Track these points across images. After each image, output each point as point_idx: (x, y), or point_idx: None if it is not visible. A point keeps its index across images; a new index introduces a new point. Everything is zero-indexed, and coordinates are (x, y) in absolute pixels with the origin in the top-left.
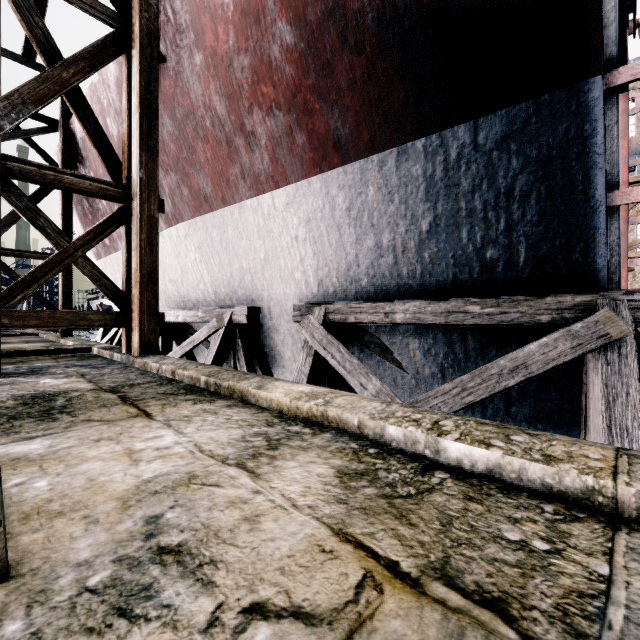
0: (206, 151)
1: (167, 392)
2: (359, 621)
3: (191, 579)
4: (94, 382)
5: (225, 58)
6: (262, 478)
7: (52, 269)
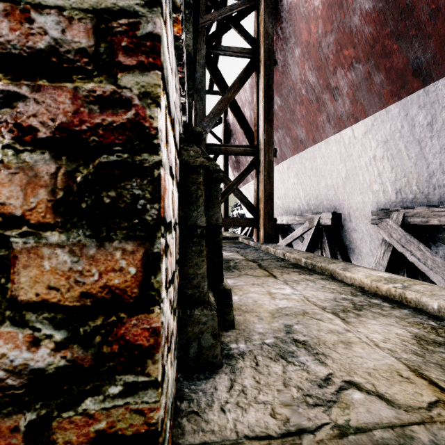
0: (301, 110)
1: (282, 265)
2: (430, 420)
3: (313, 357)
4: (243, 256)
5: (315, 44)
6: (350, 324)
7: (224, 196)
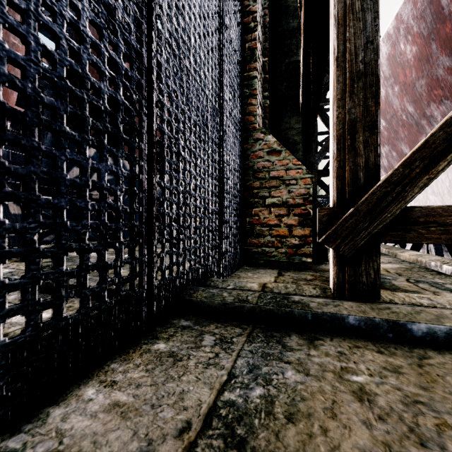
0: (404, 131)
1: None
2: None
3: None
4: None
5: (410, 84)
6: None
7: None
